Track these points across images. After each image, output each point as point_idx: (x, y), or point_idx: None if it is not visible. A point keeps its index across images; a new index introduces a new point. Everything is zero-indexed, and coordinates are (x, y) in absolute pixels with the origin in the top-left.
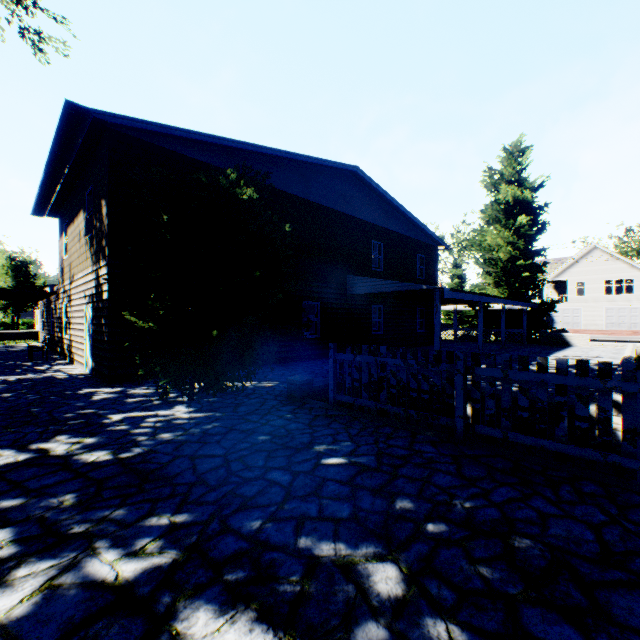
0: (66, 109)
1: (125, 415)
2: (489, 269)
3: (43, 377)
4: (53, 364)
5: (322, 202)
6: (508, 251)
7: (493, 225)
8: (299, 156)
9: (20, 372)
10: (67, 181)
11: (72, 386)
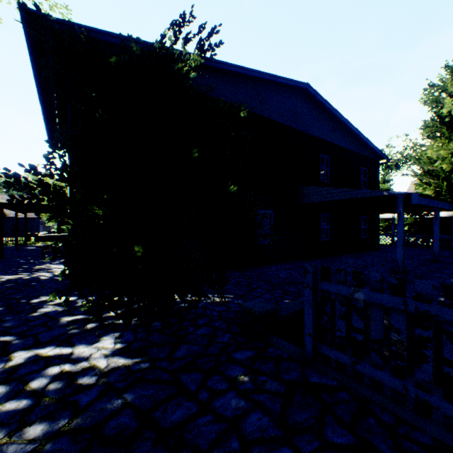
0: (23, 18)
1: (32, 353)
2: (429, 180)
3: (29, 278)
4: (54, 263)
5: (275, 118)
6: (452, 161)
7: (434, 138)
8: (254, 72)
9: (20, 271)
10: (60, 112)
11: (37, 291)
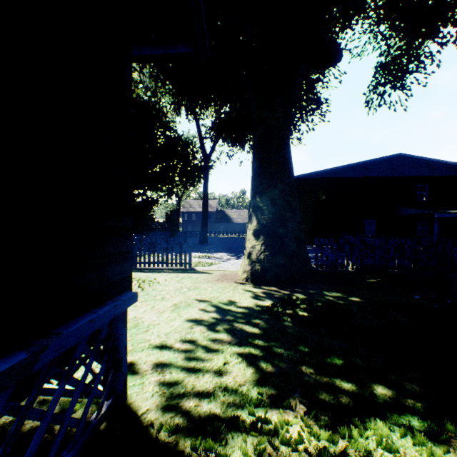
0: None
1: None
2: None
3: None
4: None
5: (377, 175)
6: None
7: None
8: (360, 162)
9: None
10: None
11: None
